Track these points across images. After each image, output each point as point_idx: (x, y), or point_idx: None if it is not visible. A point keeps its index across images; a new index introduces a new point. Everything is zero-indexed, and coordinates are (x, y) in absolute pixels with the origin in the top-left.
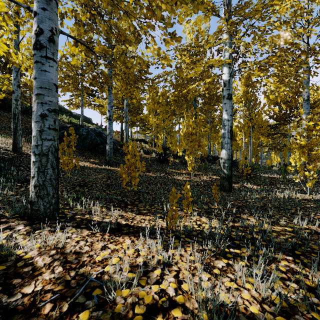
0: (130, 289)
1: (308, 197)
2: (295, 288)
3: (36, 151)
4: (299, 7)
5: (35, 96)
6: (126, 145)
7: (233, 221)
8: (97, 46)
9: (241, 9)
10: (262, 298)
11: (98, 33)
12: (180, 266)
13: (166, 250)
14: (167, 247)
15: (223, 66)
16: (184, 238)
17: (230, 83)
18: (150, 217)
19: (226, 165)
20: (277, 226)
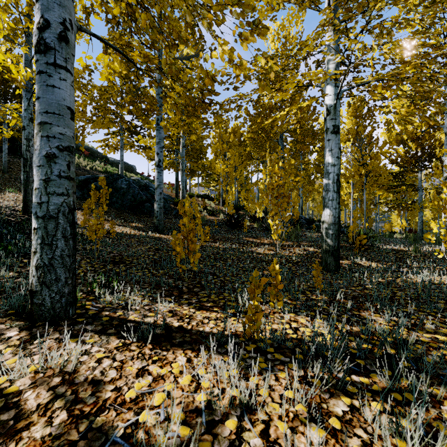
0: None
1: None
2: None
3: (39, 212)
4: None
5: (38, 126)
6: (181, 202)
7: (348, 322)
8: (137, 51)
9: None
10: None
11: (139, 35)
12: (270, 412)
13: (244, 378)
14: (246, 372)
15: (326, 84)
16: (273, 354)
17: (336, 110)
18: (217, 315)
19: (331, 232)
20: (422, 332)
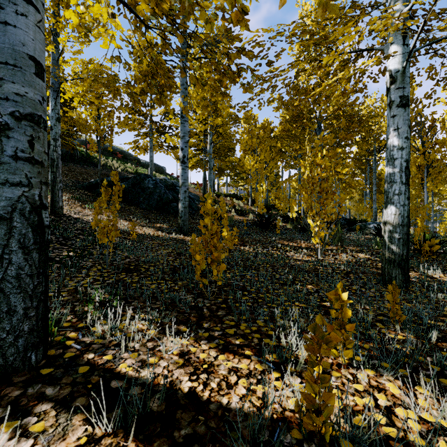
0: None
1: None
2: None
3: None
4: None
5: None
6: (202, 198)
7: None
8: None
9: None
10: None
11: None
12: None
13: None
14: None
15: (390, 44)
16: None
17: (405, 75)
18: (249, 364)
19: (397, 236)
20: None
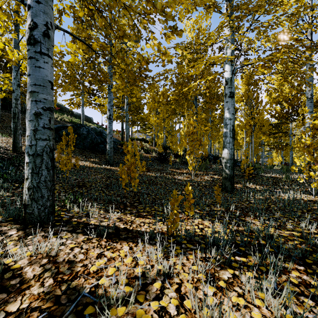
0: (126, 307)
1: (313, 198)
2: (311, 305)
3: (30, 151)
4: (303, 3)
5: (29, 93)
6: (126, 144)
7: (237, 224)
8: (95, 42)
9: (245, 3)
10: (274, 317)
11: (97, 30)
12: (182, 278)
13: (166, 258)
14: (168, 255)
15: (225, 64)
16: (186, 244)
17: (232, 81)
18: (150, 220)
19: (228, 165)
20: (284, 230)
